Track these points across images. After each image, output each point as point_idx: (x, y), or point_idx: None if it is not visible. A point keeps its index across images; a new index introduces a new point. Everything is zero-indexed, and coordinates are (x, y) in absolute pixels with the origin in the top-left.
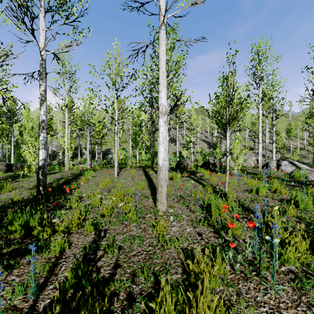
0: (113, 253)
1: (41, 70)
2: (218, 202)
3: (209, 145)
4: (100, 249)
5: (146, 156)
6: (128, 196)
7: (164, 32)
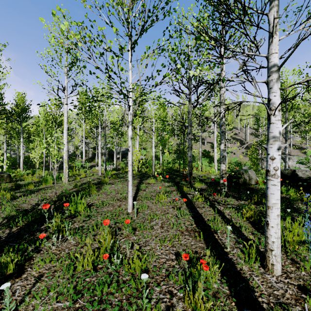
0: None
1: None
2: None
3: (241, 143)
4: None
5: (169, 156)
6: None
7: None
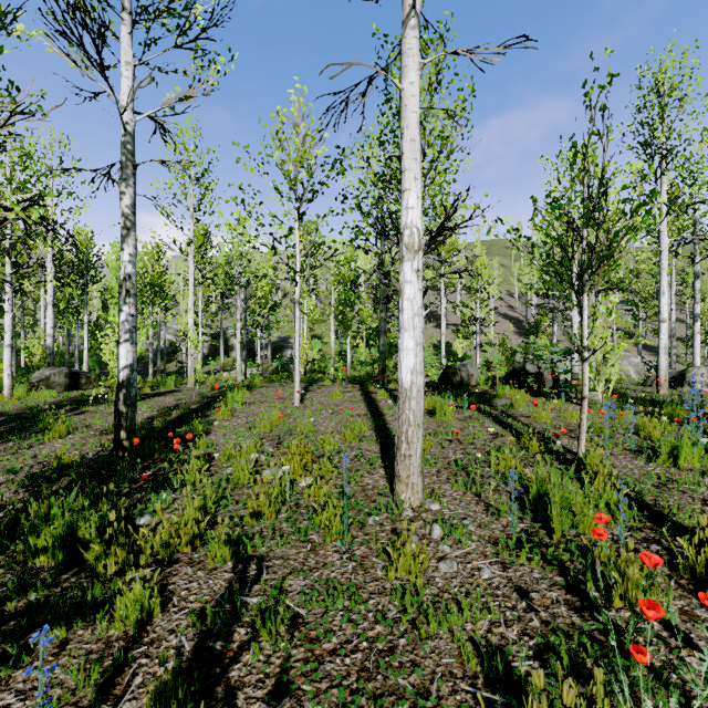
0: (273, 642)
1: (124, 159)
2: (568, 490)
3: (519, 327)
4: (243, 623)
5: (369, 353)
6: (322, 462)
7: (414, 33)
